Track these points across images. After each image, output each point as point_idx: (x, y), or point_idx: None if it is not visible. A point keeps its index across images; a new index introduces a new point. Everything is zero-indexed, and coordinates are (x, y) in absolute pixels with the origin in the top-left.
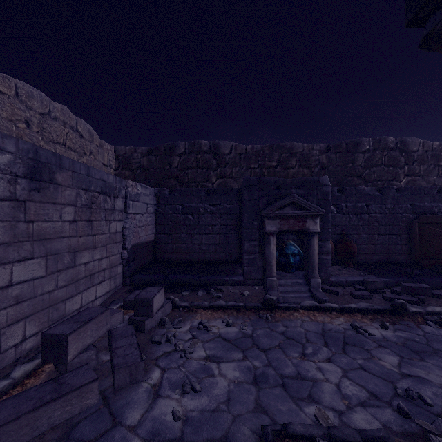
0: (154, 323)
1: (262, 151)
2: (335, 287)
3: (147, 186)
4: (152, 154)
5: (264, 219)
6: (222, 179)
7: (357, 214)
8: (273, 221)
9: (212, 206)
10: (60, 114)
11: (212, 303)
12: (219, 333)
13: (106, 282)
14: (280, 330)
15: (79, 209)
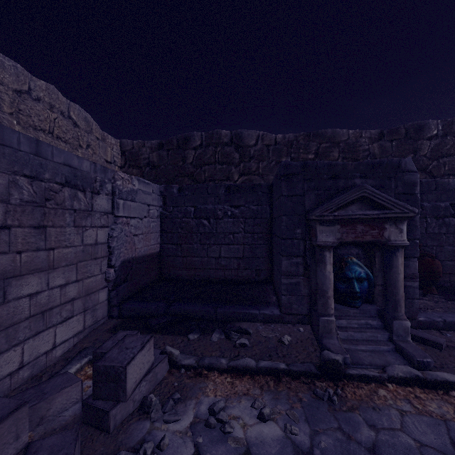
0: (131, 407)
1: (296, 141)
2: (427, 331)
3: (148, 182)
4: (164, 148)
5: (315, 224)
6: (245, 176)
7: (438, 217)
8: (329, 227)
9: (233, 208)
10: (45, 95)
11: (233, 362)
12: (246, 443)
13: (75, 318)
14: (365, 438)
15: (15, 208)
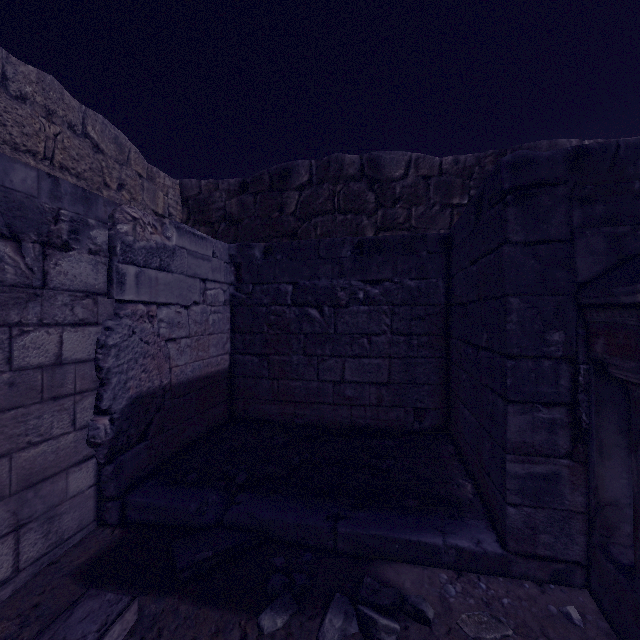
0: None
1: (479, 166)
2: None
3: (204, 235)
4: (248, 191)
5: None
6: (386, 232)
7: None
8: None
9: (369, 285)
10: (36, 91)
11: None
12: None
13: None
14: None
15: None
